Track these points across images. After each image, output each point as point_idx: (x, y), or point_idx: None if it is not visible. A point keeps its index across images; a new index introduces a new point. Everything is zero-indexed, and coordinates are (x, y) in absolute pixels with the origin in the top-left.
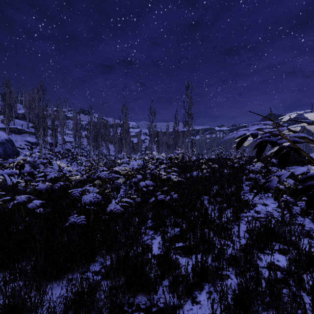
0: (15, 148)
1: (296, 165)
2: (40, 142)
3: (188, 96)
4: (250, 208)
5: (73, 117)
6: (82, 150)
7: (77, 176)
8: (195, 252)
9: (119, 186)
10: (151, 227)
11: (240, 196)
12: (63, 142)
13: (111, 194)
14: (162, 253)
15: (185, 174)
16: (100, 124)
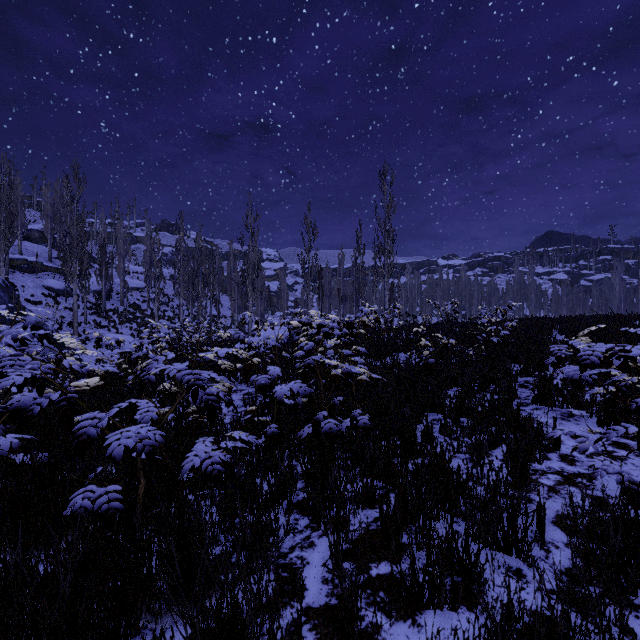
0: (16, 302)
1: (624, 338)
2: (74, 289)
3: (385, 193)
4: (549, 448)
5: (146, 239)
6: (164, 306)
7: (91, 380)
8: (430, 605)
9: (215, 405)
10: (304, 505)
11: (518, 417)
12: (124, 289)
13: (201, 416)
14: (333, 603)
15: (380, 358)
16: (200, 252)
